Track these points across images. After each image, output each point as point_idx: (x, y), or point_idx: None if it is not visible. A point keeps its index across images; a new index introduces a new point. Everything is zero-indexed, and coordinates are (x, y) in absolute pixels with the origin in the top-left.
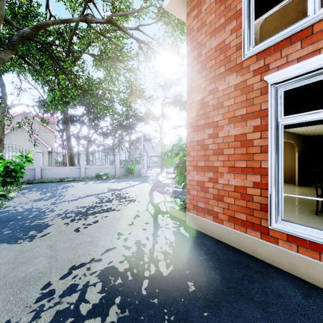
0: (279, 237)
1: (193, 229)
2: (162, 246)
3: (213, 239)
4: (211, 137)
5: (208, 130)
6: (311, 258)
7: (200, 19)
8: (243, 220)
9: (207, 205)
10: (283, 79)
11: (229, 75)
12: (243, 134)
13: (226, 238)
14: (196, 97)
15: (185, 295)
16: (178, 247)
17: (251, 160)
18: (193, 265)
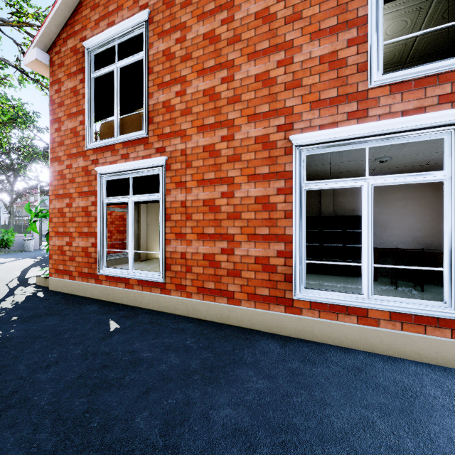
0: (103, 279)
1: (53, 292)
2: (4, 306)
3: (68, 294)
4: (68, 206)
5: (66, 200)
6: (114, 287)
7: (60, 97)
8: (86, 273)
9: (65, 266)
10: (104, 173)
11: (79, 158)
12: (86, 206)
13: (77, 291)
14: (57, 167)
15: (5, 322)
16: (23, 303)
17: (90, 227)
18: (28, 310)
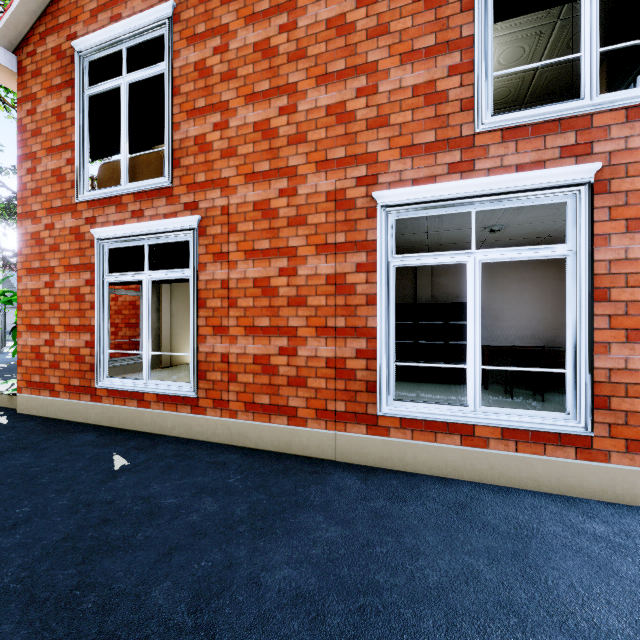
0: (103, 395)
1: (23, 416)
2: None
3: (47, 419)
4: (48, 287)
5: (44, 277)
6: (121, 405)
7: (35, 121)
8: (77, 386)
9: (44, 377)
10: (105, 237)
11: (65, 214)
12: (77, 287)
13: (63, 413)
14: (30, 228)
15: None
16: None
17: (84, 317)
18: None
